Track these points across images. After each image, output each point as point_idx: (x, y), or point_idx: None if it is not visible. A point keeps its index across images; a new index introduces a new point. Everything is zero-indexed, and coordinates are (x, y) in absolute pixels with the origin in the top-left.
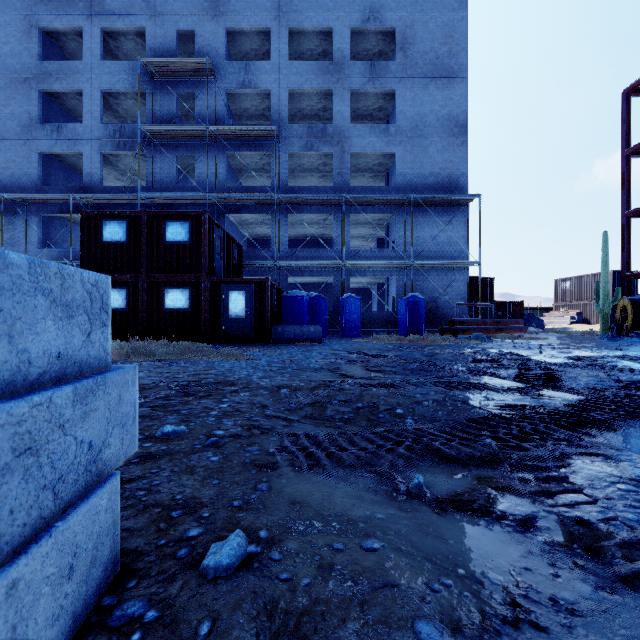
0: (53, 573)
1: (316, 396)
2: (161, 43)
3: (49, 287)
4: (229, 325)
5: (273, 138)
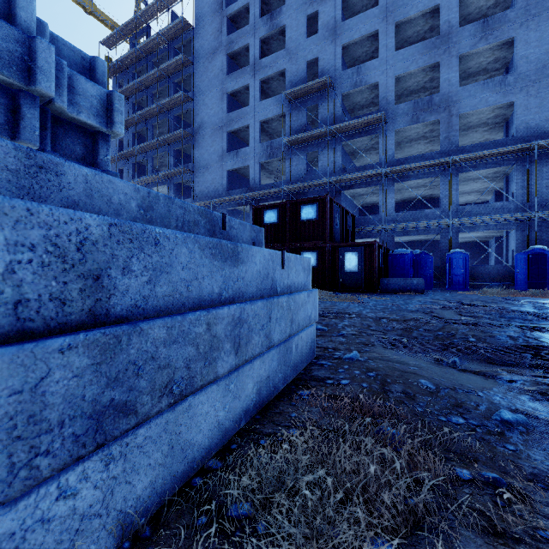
0: (305, 341)
1: (406, 325)
2: (295, 75)
3: (302, 263)
4: (345, 278)
5: (381, 122)
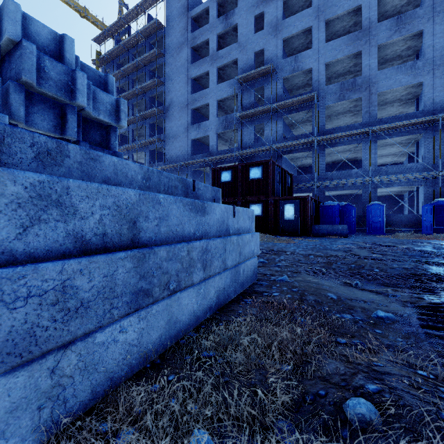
0: (250, 268)
1: (328, 260)
2: (245, 63)
3: (247, 213)
4: (284, 224)
5: (314, 99)
